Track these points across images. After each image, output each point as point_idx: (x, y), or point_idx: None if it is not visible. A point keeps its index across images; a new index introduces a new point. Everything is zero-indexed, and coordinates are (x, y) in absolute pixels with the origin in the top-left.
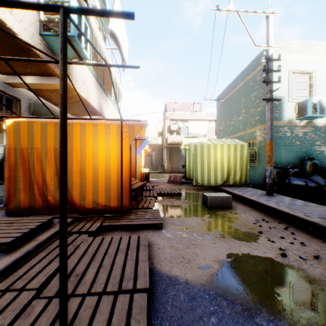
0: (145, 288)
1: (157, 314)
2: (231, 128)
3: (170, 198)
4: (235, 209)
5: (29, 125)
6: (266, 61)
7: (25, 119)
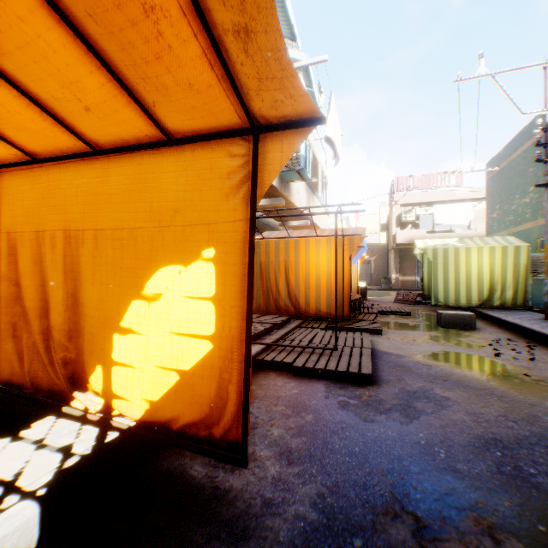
0: (369, 348)
1: (376, 359)
2: (510, 216)
3: (394, 317)
4: (479, 330)
5: (266, 243)
6: (542, 130)
7: (258, 237)
